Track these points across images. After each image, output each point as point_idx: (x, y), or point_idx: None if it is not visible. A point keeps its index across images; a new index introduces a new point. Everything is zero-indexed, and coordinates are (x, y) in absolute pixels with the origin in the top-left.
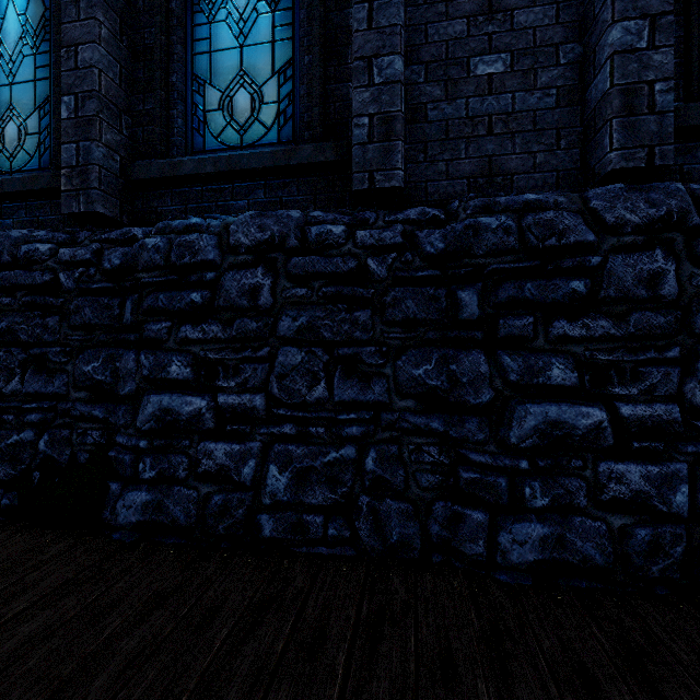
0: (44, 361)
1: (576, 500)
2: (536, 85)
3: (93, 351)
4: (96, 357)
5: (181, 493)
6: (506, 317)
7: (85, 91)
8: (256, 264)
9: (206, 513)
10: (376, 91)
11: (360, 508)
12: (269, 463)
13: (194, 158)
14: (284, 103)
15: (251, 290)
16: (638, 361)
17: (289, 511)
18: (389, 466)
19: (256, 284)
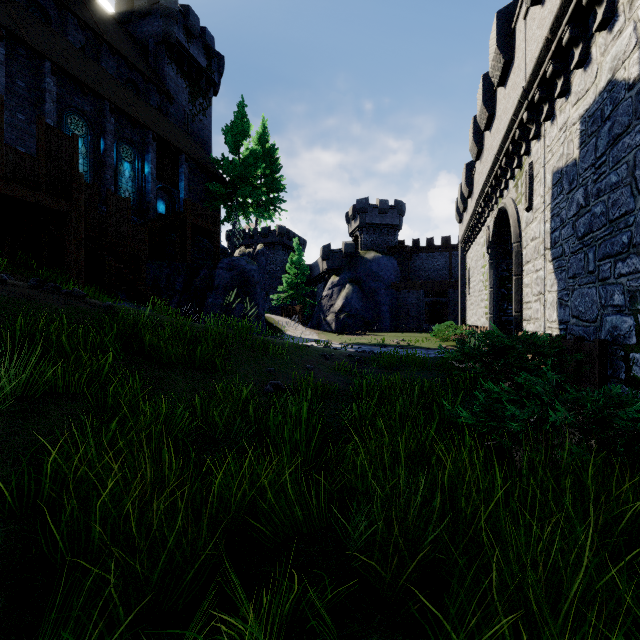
0: None
1: None
2: None
3: None
4: None
5: None
6: None
7: None
8: None
9: None
10: None
11: None
12: None
13: None
14: None
15: None
16: None
17: None
18: None
19: None
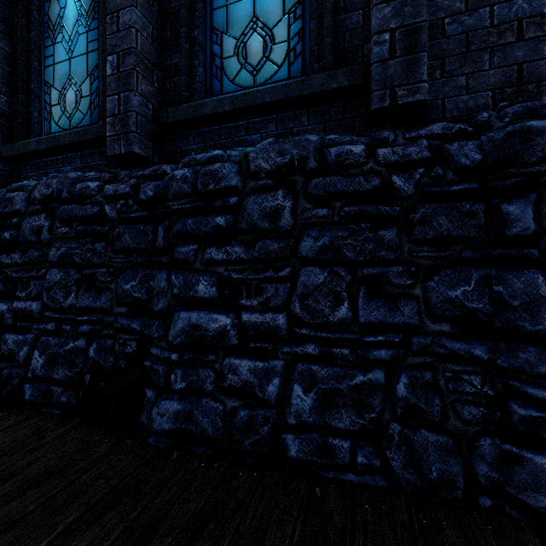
0: (93, 280)
1: None
2: None
3: (131, 272)
4: (134, 276)
5: (208, 405)
6: None
7: (125, 49)
8: (275, 187)
9: (232, 427)
10: (398, 4)
11: (391, 436)
12: (293, 382)
13: (213, 98)
14: (294, 41)
15: (271, 212)
16: None
17: (314, 432)
18: (424, 394)
19: (277, 207)
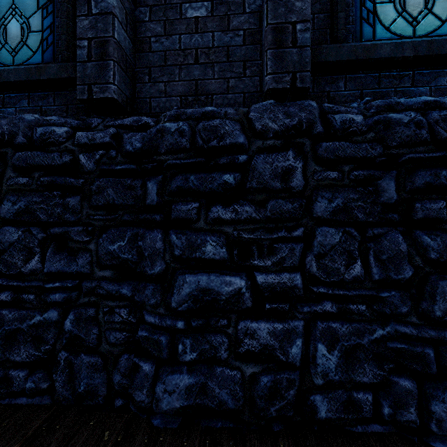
0: None
1: (219, 353)
2: (229, 27)
3: None
4: None
5: None
6: (177, 203)
7: None
8: None
9: None
10: (94, 19)
11: (59, 362)
12: None
13: None
14: (47, 32)
15: None
16: (273, 239)
17: None
18: (85, 326)
19: None
